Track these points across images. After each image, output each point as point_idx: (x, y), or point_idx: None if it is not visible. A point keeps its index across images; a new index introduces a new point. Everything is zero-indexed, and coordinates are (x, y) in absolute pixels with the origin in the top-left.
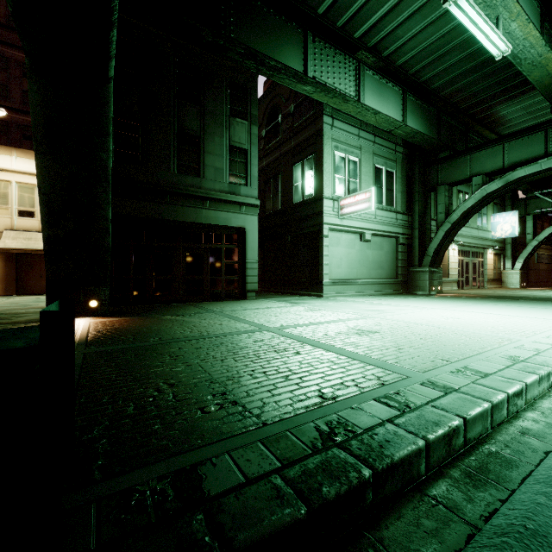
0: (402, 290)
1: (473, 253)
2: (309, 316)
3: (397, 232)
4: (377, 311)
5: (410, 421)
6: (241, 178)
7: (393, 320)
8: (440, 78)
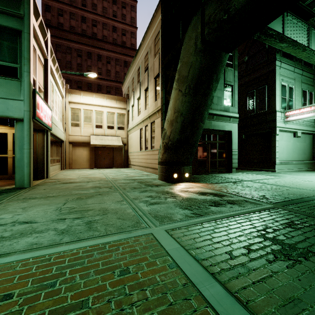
0: None
1: None
2: None
3: (314, 131)
4: None
5: None
6: (229, 102)
7: None
8: None
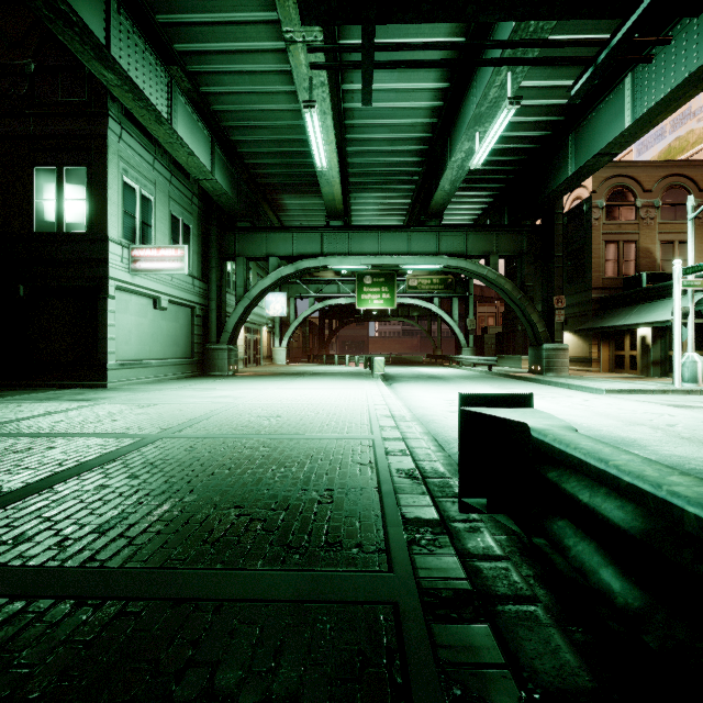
0: (198, 371)
1: (254, 330)
2: (167, 414)
3: (194, 301)
4: (228, 398)
5: (420, 457)
6: None
7: (264, 404)
8: (249, 146)
